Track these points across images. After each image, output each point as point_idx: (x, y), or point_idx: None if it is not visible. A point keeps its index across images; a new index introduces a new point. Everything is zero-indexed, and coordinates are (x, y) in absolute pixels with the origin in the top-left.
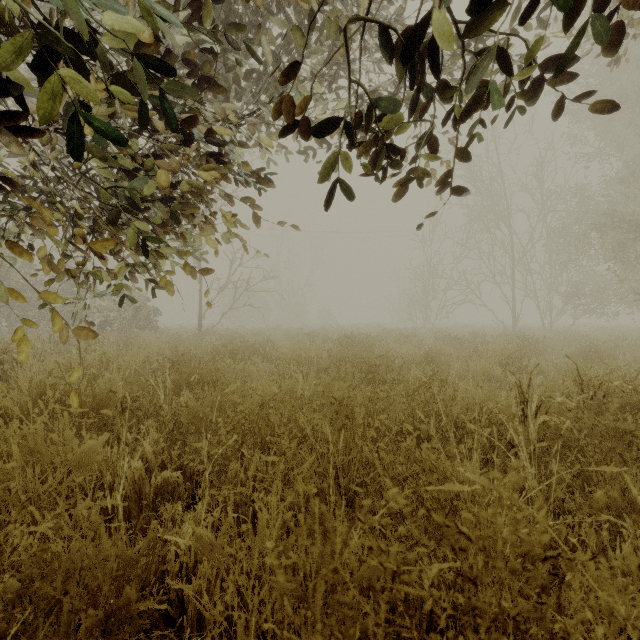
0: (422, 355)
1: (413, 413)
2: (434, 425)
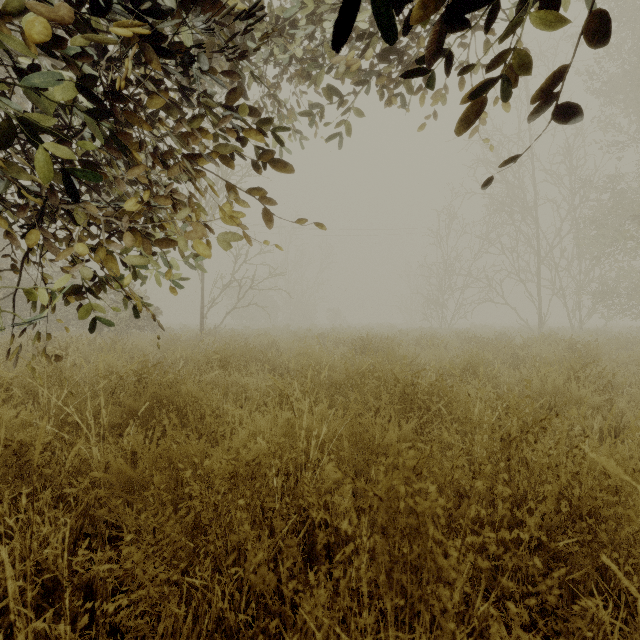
0: (461, 365)
1: (513, 494)
2: (555, 519)
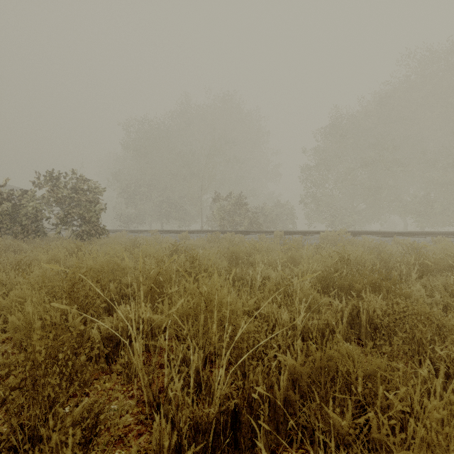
0: None
1: None
2: None
